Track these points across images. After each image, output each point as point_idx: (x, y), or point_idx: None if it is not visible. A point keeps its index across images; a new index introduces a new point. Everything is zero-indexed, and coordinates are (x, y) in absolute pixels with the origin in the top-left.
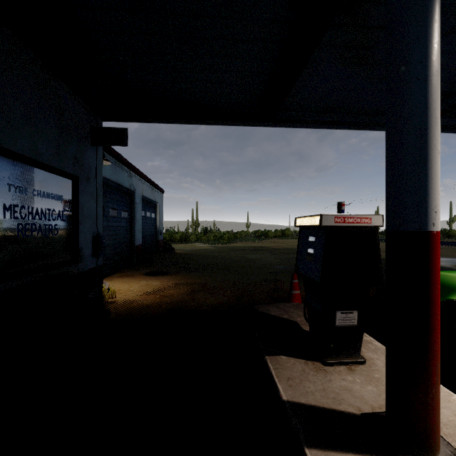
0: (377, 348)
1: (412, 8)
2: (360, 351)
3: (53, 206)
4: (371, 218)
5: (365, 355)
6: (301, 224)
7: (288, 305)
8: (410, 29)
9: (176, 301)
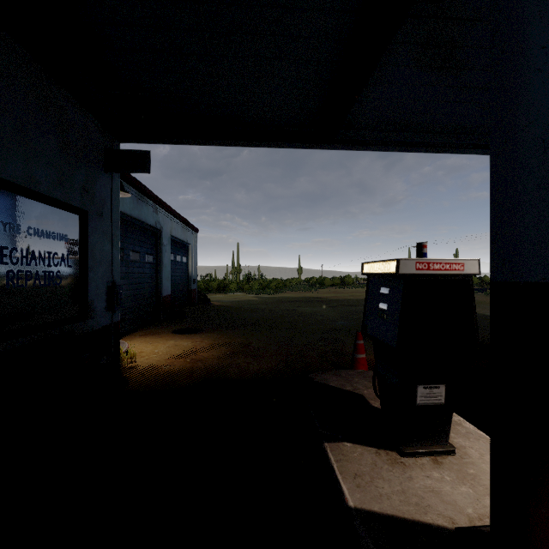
0: (469, 432)
1: None
2: (449, 437)
3: (55, 249)
4: (464, 263)
5: (454, 442)
6: (370, 272)
7: (352, 373)
8: (529, 2)
9: (211, 366)
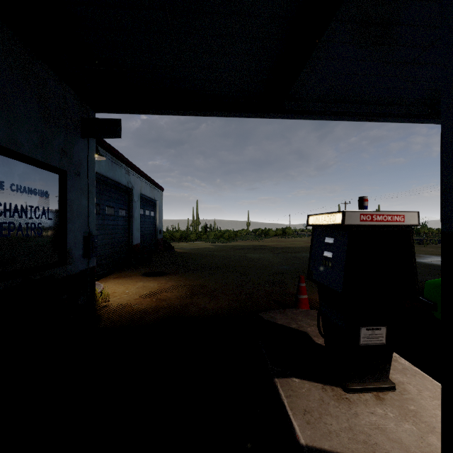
0: (406, 368)
1: None
2: (389, 375)
3: (37, 203)
4: (404, 215)
5: (392, 378)
6: (316, 223)
7: (296, 311)
8: None
9: (173, 305)
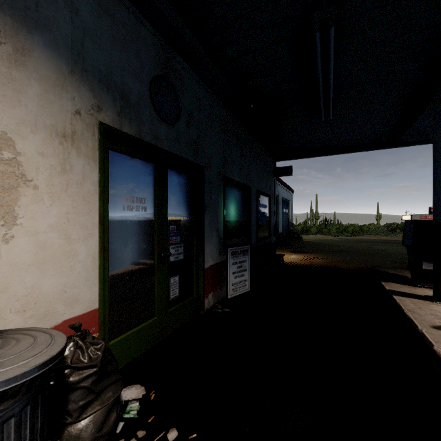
0: None
1: (439, 143)
2: None
3: (265, 211)
4: None
5: None
6: (404, 219)
7: (404, 271)
8: (439, 150)
9: (320, 264)
